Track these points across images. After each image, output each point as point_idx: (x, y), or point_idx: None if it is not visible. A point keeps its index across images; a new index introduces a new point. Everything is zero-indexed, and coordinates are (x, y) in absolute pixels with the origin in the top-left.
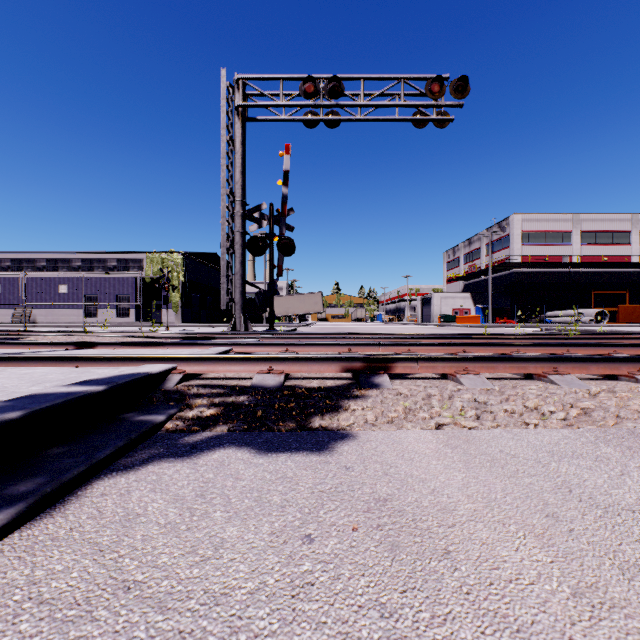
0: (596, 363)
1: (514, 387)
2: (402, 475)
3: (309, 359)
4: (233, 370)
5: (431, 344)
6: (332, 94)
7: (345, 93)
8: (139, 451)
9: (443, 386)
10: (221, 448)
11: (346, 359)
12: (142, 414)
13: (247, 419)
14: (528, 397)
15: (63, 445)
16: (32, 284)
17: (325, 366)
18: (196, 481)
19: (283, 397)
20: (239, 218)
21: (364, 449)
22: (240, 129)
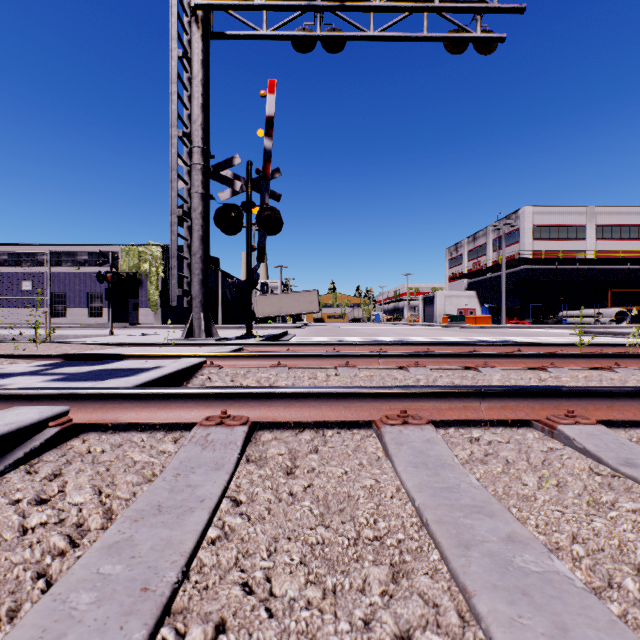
0: None
1: None
2: None
3: None
4: None
5: (621, 394)
6: None
7: None
8: None
9: None
10: None
11: None
12: None
13: None
14: None
15: None
16: None
17: None
18: None
19: None
20: (198, 173)
21: None
22: (199, 43)
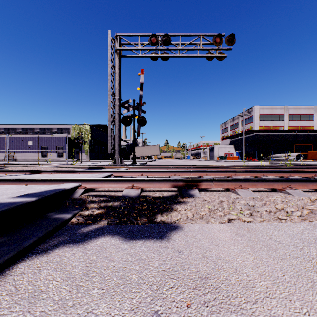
0: (311, 182)
1: (268, 196)
2: (214, 257)
3: (154, 180)
4: (112, 186)
5: (218, 171)
6: (165, 43)
7: (171, 43)
8: (52, 238)
9: (228, 196)
10: (102, 236)
11: (174, 180)
12: (58, 213)
13: (119, 216)
14: (277, 202)
15: (5, 236)
16: (14, 140)
17: (163, 184)
18: (84, 262)
19: (140, 202)
20: (117, 106)
21: (188, 237)
22: (118, 61)
